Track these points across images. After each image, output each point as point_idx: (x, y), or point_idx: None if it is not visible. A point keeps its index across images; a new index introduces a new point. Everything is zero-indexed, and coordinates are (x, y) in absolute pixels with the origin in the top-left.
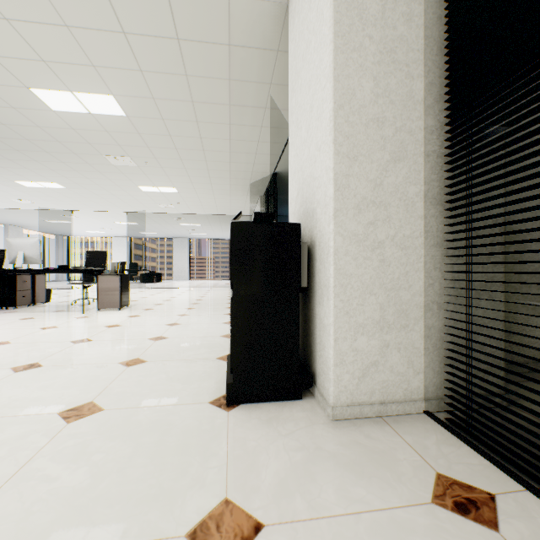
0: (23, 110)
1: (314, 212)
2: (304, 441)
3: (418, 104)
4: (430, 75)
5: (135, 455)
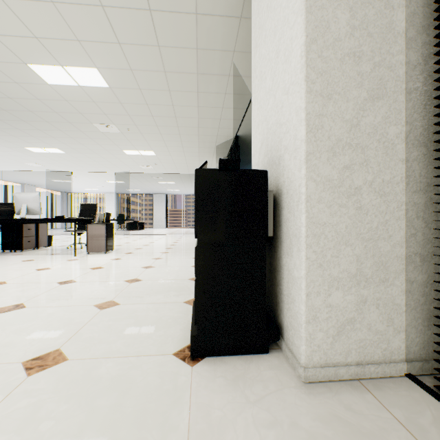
0: (24, 84)
1: (280, 159)
2: (275, 413)
3: (398, 36)
4: (412, 4)
5: (86, 425)
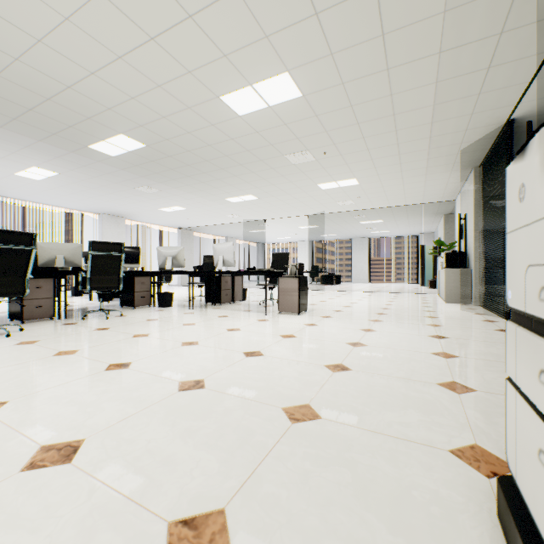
0: (219, 125)
1: None
2: None
3: None
4: None
5: None
